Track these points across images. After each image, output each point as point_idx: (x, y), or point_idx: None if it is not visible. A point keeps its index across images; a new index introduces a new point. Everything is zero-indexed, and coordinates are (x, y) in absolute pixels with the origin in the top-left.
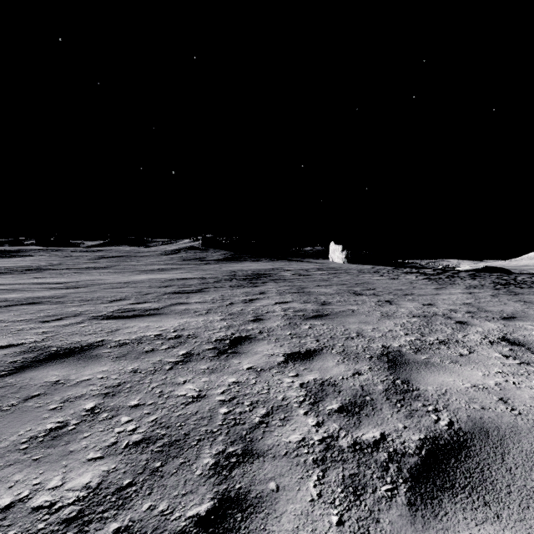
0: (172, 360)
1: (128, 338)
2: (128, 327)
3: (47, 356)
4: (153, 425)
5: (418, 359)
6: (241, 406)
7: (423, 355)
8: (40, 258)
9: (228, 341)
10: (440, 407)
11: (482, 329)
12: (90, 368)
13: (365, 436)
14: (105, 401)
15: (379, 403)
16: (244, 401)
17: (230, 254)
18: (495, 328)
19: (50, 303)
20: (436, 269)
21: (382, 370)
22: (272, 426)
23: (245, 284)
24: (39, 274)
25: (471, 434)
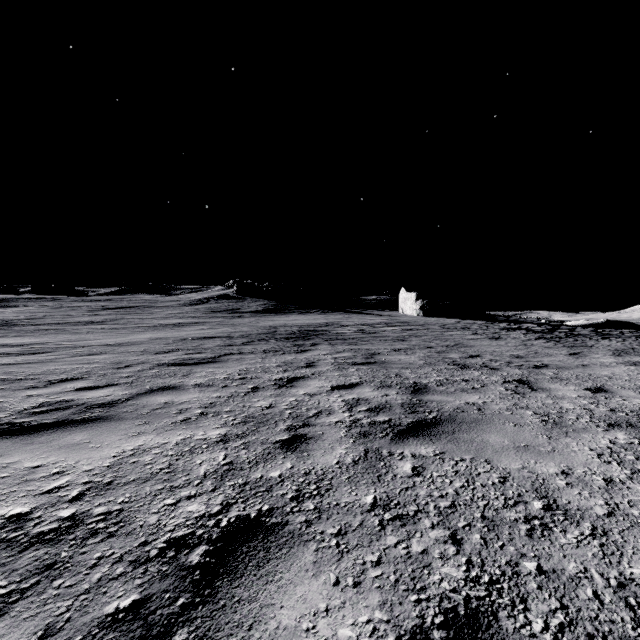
0: None
1: None
2: None
3: None
4: None
5: None
6: None
7: None
8: (26, 309)
9: (198, 554)
10: None
11: None
12: None
13: None
14: None
15: None
16: None
17: (272, 304)
18: None
19: None
20: (540, 323)
21: None
22: None
23: (287, 346)
24: (3, 331)
25: None
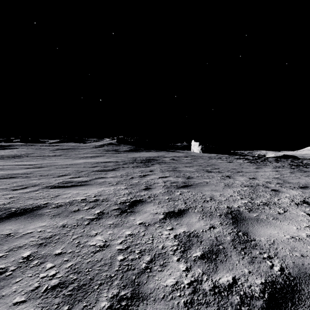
0: (90, 218)
1: (64, 201)
2: (65, 193)
3: (8, 215)
4: (68, 271)
5: (251, 216)
6: (133, 254)
7: (254, 213)
8: (21, 149)
9: (128, 203)
10: (272, 255)
11: (289, 194)
12: (34, 223)
13: (222, 280)
14: (38, 250)
15: (229, 251)
16: (135, 250)
17: (133, 147)
18: (297, 194)
19: (21, 177)
20: (254, 156)
21: (229, 225)
22: (154, 271)
23: (141, 165)
24: (19, 159)
25: (298, 278)
